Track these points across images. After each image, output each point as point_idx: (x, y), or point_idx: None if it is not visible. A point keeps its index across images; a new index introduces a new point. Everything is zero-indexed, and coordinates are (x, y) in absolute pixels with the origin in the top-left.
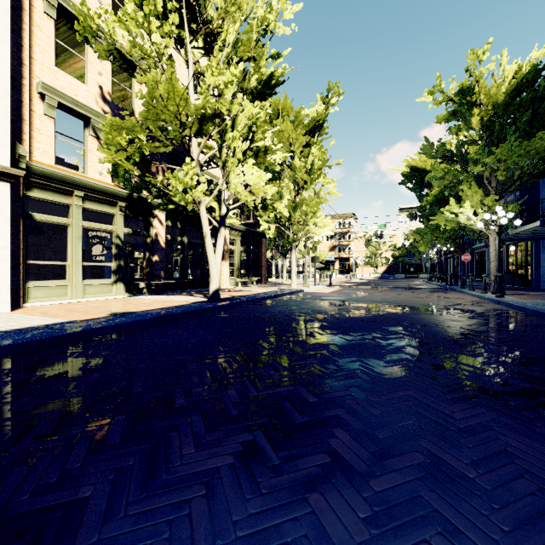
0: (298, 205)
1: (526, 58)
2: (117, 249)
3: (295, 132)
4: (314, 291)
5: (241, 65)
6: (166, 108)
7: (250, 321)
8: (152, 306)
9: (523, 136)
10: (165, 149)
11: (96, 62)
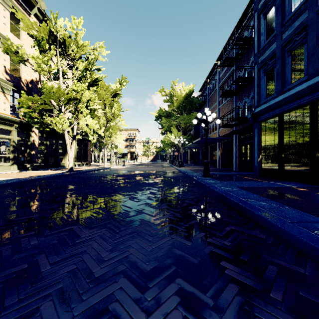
0: (108, 129)
1: (189, 87)
2: (14, 148)
3: (107, 95)
4: (115, 168)
5: (87, 83)
6: (54, 95)
7: (91, 176)
8: (43, 174)
9: (188, 113)
10: (50, 107)
11: (2, 54)
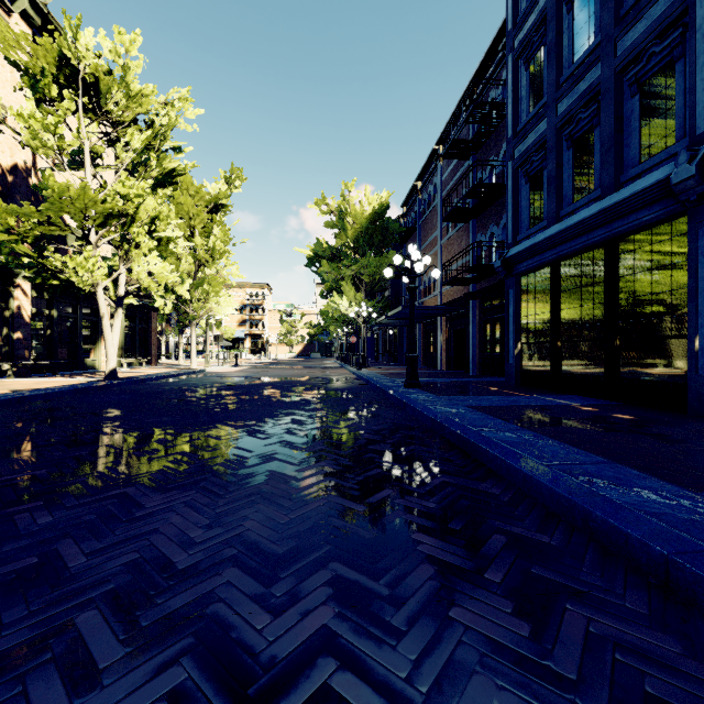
0: (199, 283)
1: (379, 197)
2: None
3: (196, 208)
4: (217, 371)
5: (150, 181)
6: (73, 205)
7: (161, 390)
8: (45, 385)
9: (378, 252)
10: (61, 232)
11: None
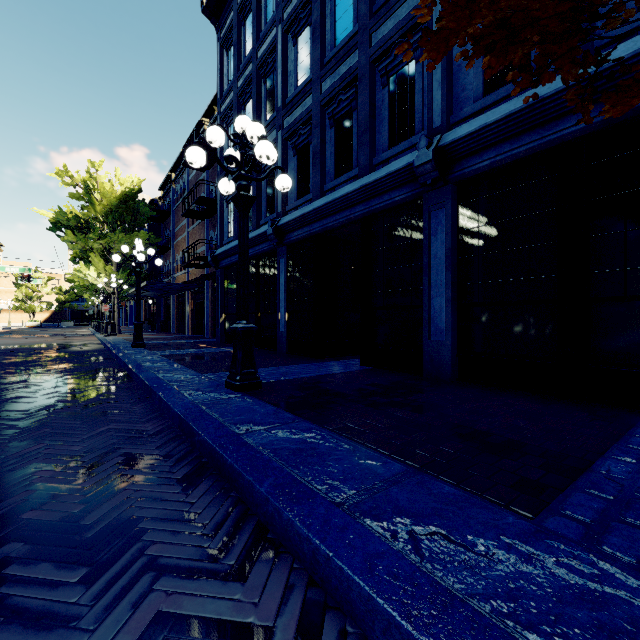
0: None
1: (130, 180)
2: None
3: None
4: None
5: None
6: None
7: None
8: None
9: (129, 230)
10: None
11: None
